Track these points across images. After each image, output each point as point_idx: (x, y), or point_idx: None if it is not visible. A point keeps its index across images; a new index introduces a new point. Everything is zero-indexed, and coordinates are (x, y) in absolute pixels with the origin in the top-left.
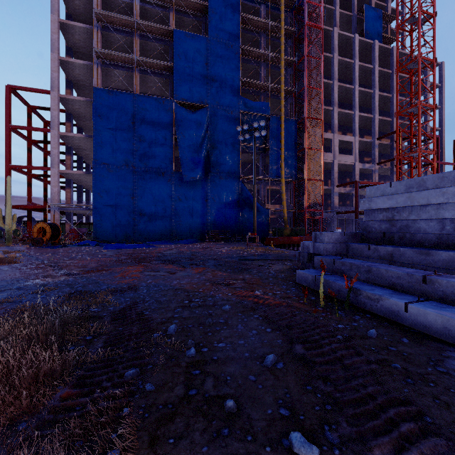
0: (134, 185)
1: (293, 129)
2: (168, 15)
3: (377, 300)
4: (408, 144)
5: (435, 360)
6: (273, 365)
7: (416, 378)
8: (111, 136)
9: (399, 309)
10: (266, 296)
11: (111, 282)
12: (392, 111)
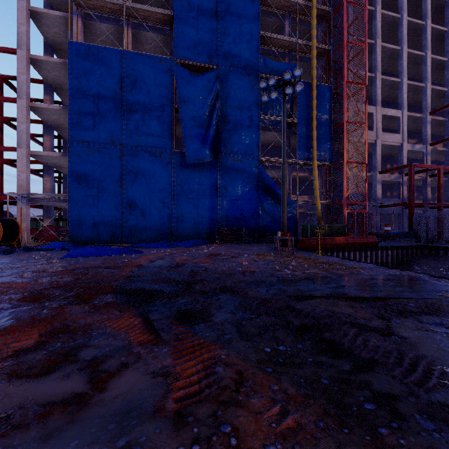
0: (123, 170)
1: (327, 98)
2: None
3: None
4: None
5: None
6: None
7: None
8: (92, 104)
9: None
10: None
11: None
12: (448, 78)
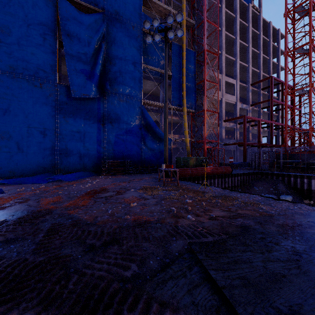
0: None
1: (193, 61)
2: None
3: None
4: (268, 93)
5: None
6: None
7: None
8: None
9: None
10: None
11: None
12: (260, 64)
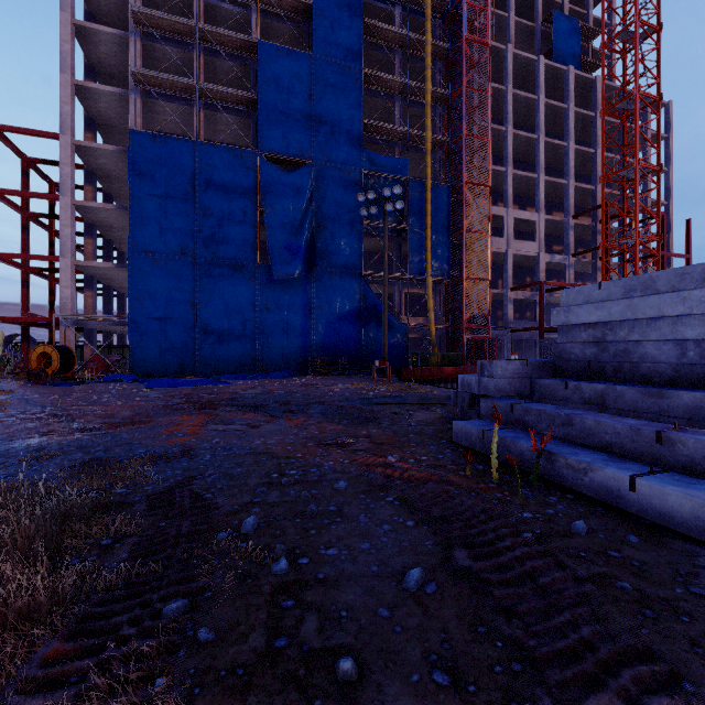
0: (195, 286)
1: (444, 201)
2: (250, 18)
3: (583, 471)
4: (619, 226)
5: (685, 574)
6: (419, 588)
7: (658, 608)
8: (158, 207)
9: (620, 486)
10: (406, 464)
11: (153, 443)
12: (595, 174)
